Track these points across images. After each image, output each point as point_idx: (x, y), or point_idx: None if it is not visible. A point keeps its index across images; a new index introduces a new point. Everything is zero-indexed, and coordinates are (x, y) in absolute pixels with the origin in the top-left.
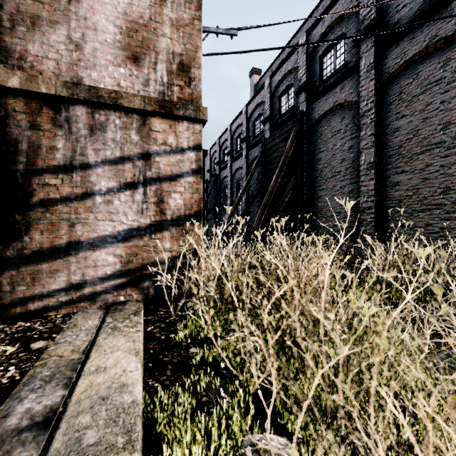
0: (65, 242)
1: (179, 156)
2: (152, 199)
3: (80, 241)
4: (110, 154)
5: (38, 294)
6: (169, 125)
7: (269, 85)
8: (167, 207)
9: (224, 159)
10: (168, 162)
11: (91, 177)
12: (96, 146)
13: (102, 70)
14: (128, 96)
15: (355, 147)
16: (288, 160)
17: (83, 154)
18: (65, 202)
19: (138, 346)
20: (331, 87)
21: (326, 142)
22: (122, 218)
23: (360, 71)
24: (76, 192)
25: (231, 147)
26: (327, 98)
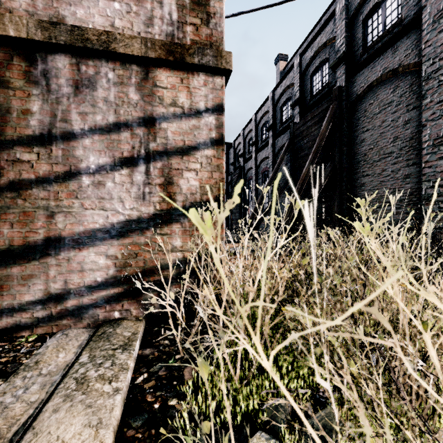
0: (41, 238)
1: (194, 121)
2: (156, 179)
3: (61, 237)
4: (101, 120)
5: (6, 307)
6: (179, 79)
7: (299, 64)
8: (177, 191)
9: (249, 151)
10: (178, 130)
11: (76, 151)
12: (83, 109)
13: (90, 6)
14: (124, 38)
15: (414, 120)
16: (323, 144)
17: (66, 119)
18: (41, 185)
19: (101, 442)
20: (379, 52)
21: (372, 119)
22: (117, 206)
23: (422, 24)
24: (56, 170)
25: (256, 137)
26: (373, 67)
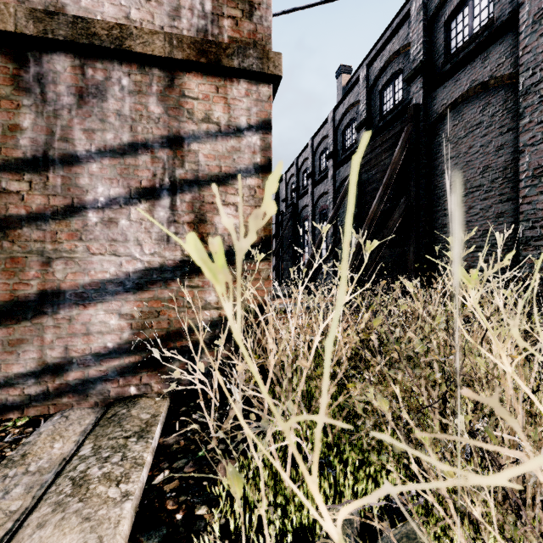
0: (35, 292)
1: (233, 141)
2: (185, 216)
3: (60, 291)
4: (113, 139)
5: None
6: (214, 87)
7: (366, 77)
8: (211, 231)
9: (304, 184)
10: (213, 152)
11: (80, 179)
12: (88, 124)
13: None
14: (142, 34)
15: (509, 145)
16: (395, 176)
17: (66, 138)
18: (35, 222)
19: None
20: (466, 61)
21: (456, 145)
22: (134, 250)
23: (519, 25)
24: (54, 204)
25: (313, 168)
26: (458, 79)
